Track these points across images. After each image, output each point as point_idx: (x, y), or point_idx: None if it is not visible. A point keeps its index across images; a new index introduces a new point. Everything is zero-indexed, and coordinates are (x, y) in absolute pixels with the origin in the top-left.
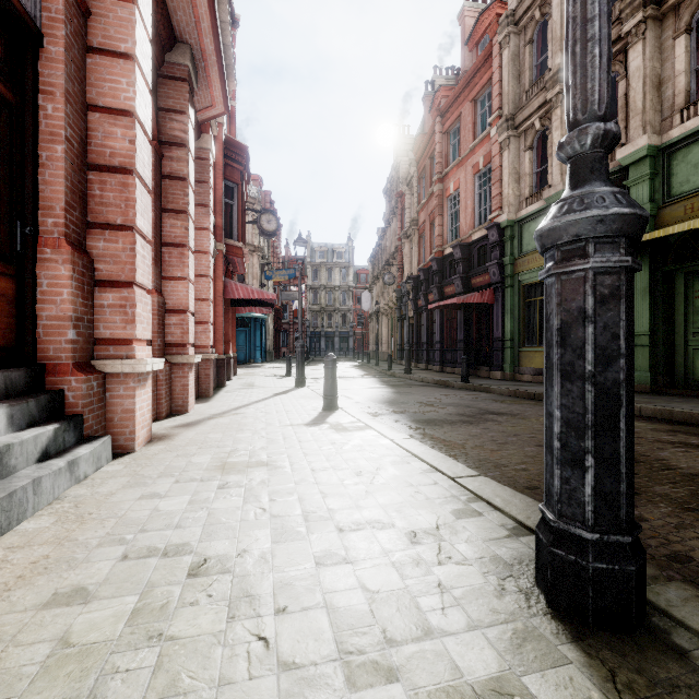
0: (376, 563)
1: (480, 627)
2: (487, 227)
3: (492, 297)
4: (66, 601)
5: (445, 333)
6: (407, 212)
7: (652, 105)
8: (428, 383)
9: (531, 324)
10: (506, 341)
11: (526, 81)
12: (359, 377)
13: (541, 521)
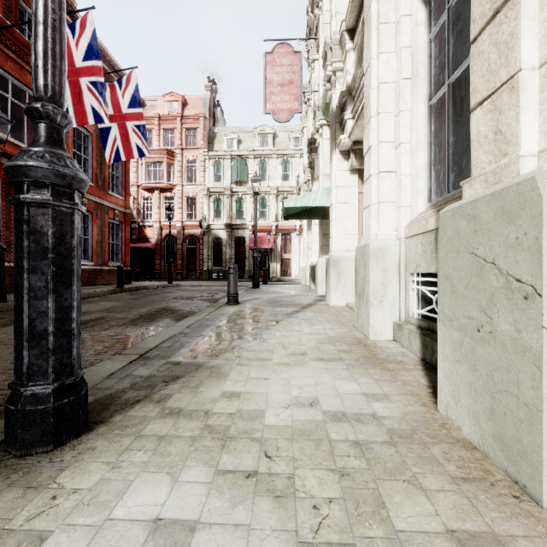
0: (131, 510)
1: (138, 435)
2: None
3: None
4: (480, 540)
5: None
6: None
7: None
8: None
9: None
10: None
11: None
12: None
13: (57, 394)
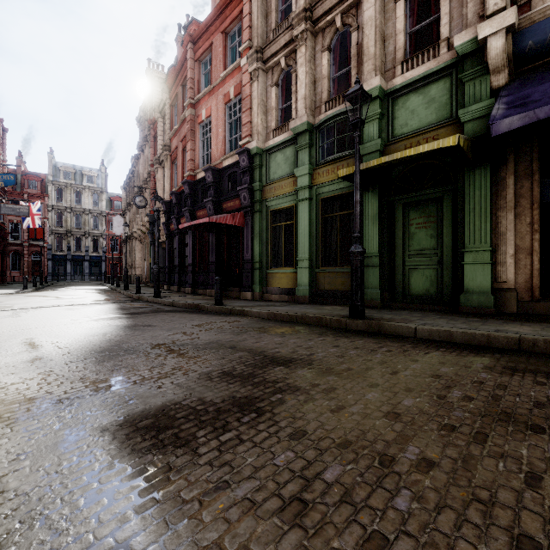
0: None
1: None
2: (239, 152)
3: (242, 220)
4: None
5: (197, 256)
6: (160, 139)
7: (380, 54)
8: (179, 308)
9: (277, 248)
10: (255, 263)
11: (273, 21)
12: (94, 304)
13: None
